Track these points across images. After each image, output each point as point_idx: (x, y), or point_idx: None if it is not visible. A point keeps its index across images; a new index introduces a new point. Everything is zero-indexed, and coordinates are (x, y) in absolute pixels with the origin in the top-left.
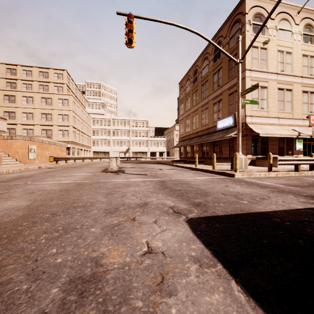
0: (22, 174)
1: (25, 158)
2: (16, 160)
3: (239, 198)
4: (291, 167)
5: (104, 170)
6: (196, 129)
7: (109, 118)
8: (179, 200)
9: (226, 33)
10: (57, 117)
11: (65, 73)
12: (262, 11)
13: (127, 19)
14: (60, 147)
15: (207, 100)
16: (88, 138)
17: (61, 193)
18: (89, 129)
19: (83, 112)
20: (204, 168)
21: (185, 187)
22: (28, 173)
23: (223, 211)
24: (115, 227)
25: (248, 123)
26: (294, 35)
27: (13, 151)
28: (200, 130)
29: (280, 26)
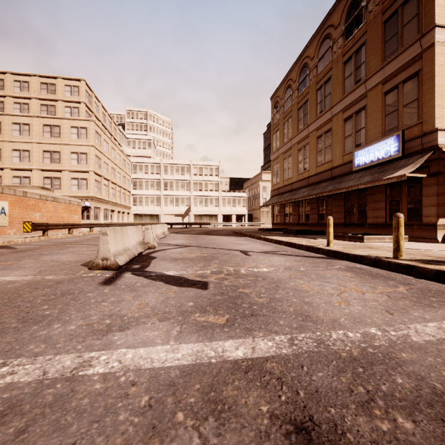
0: None
1: None
2: None
3: None
4: None
5: None
6: (306, 172)
7: (159, 163)
8: None
9: None
10: (68, 156)
11: (82, 85)
12: None
13: None
14: (67, 206)
15: (329, 115)
16: (125, 193)
17: None
18: (126, 180)
19: (116, 152)
20: (355, 250)
21: None
22: None
23: None
24: None
25: (444, 147)
26: None
27: None
28: (313, 174)
29: None
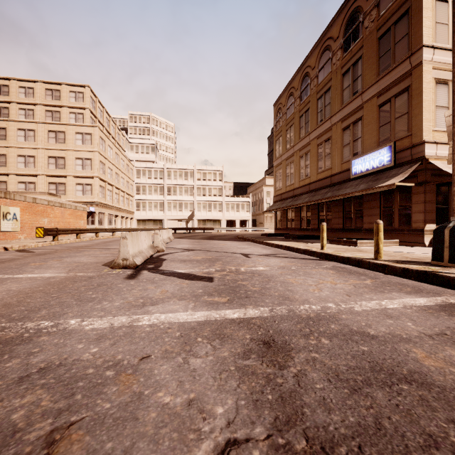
0: None
1: None
2: None
3: None
4: None
5: None
6: (307, 178)
7: (162, 168)
8: None
9: None
10: (73, 162)
11: (86, 91)
12: None
13: None
14: (73, 212)
15: (329, 124)
16: (128, 198)
17: None
18: (130, 185)
19: (120, 157)
20: (345, 253)
21: None
22: None
23: None
24: None
25: (431, 158)
26: None
27: None
28: (314, 180)
29: None
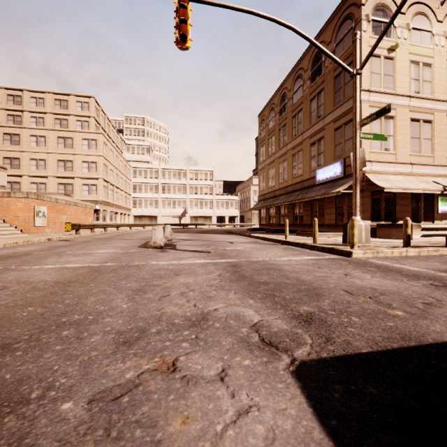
0: (14, 251)
1: (30, 226)
2: (16, 229)
3: (382, 304)
4: (434, 239)
5: (144, 244)
6: (285, 182)
7: (157, 168)
8: (268, 308)
9: (330, 36)
10: (80, 165)
11: (92, 101)
12: (387, 0)
13: (179, 3)
14: (83, 210)
15: (301, 139)
16: (126, 196)
17: (53, 288)
18: (127, 184)
19: (119, 159)
20: (299, 240)
21: (274, 276)
22: (25, 249)
23: (367, 339)
24: (122, 398)
25: (366, 172)
26: (435, 38)
27: (10, 215)
28: (290, 184)
29: (414, 24)
